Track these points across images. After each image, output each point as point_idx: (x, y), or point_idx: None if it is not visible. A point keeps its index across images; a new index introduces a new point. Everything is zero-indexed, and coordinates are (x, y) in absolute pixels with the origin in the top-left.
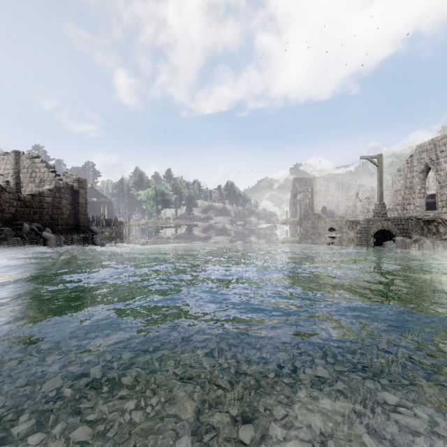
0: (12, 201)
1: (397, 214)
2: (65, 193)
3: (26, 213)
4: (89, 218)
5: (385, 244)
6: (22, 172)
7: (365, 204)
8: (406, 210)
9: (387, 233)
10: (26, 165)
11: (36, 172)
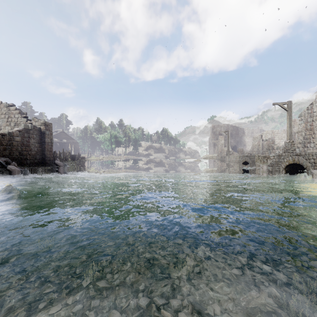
0: None
1: (298, 151)
2: (33, 133)
3: None
4: (57, 154)
5: (301, 175)
6: (1, 118)
7: (270, 143)
8: (307, 147)
9: (296, 166)
10: (4, 111)
11: (12, 118)
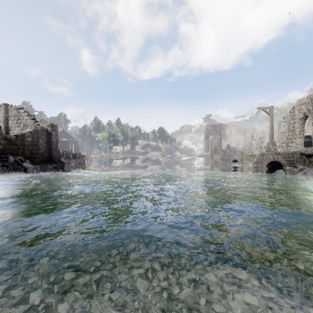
0: (0, 140)
1: (282, 150)
2: (41, 134)
3: (12, 149)
4: (60, 153)
5: (277, 172)
6: (11, 119)
7: (259, 142)
8: (290, 147)
9: (277, 164)
10: (14, 114)
11: (21, 119)
